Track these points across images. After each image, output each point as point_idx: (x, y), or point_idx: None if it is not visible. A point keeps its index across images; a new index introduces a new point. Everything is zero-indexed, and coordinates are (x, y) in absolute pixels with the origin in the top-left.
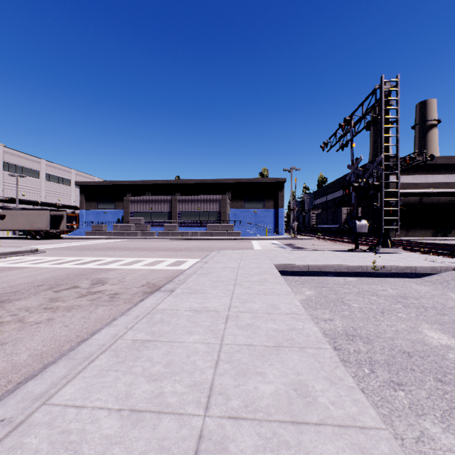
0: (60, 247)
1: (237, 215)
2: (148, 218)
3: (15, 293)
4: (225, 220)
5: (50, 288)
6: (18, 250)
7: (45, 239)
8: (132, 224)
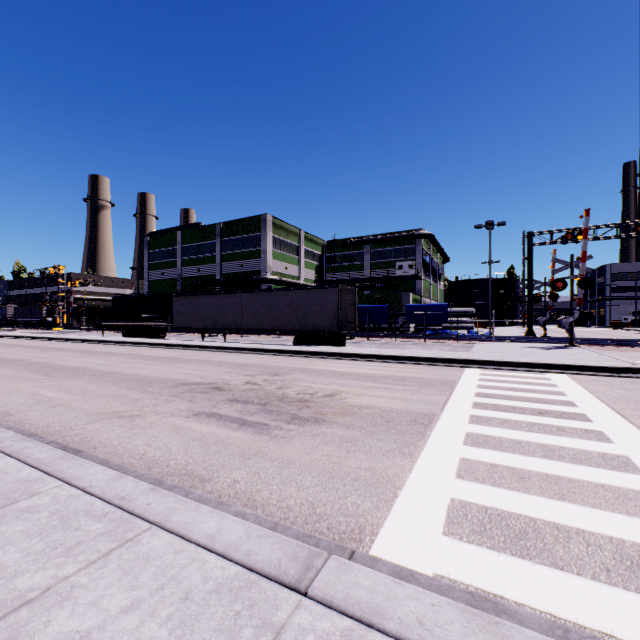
0: None
1: None
2: None
3: None
4: None
5: None
6: None
7: None
8: None
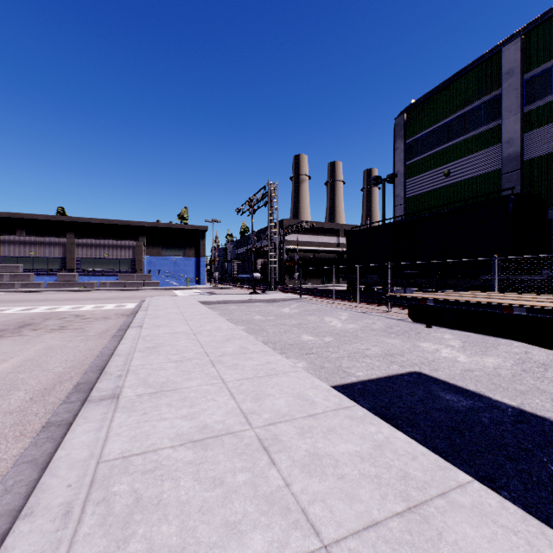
0: None
1: (154, 263)
2: (29, 265)
3: (27, 322)
4: (141, 268)
5: (48, 319)
6: None
7: None
8: (5, 273)
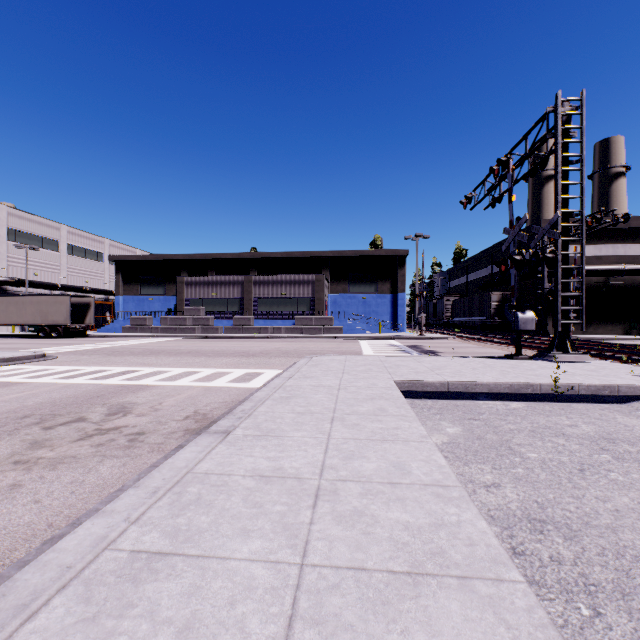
0: (80, 350)
1: (339, 302)
2: (211, 308)
3: None
4: (321, 310)
5: (39, 423)
6: (15, 356)
7: (63, 337)
8: (188, 316)
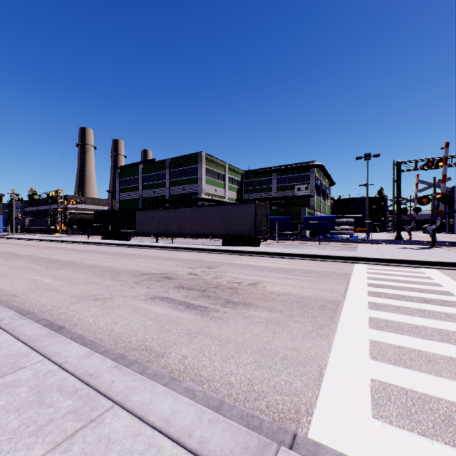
0: None
1: None
2: None
3: None
4: None
5: None
6: None
7: None
8: None
